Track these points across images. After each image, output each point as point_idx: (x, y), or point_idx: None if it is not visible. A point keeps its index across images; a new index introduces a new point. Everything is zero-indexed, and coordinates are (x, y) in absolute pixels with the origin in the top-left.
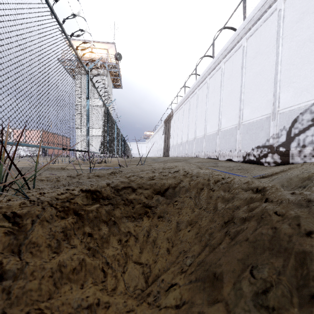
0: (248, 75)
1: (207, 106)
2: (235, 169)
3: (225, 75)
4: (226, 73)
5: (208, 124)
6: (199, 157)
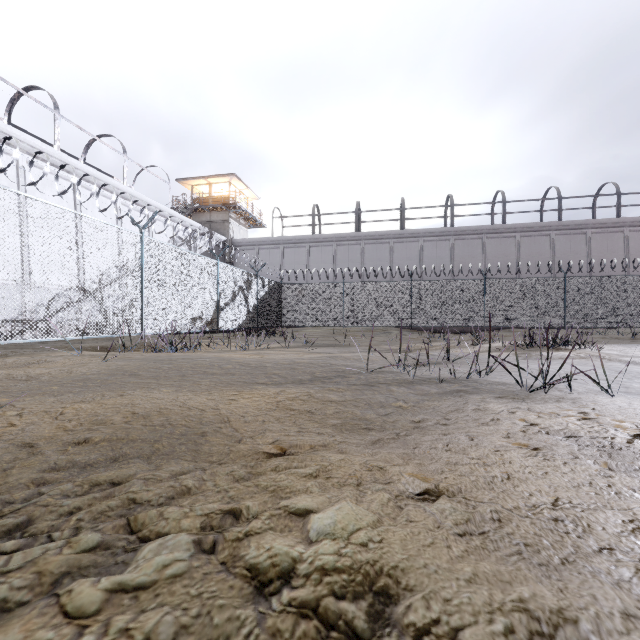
0: None
1: None
2: None
3: None
4: None
5: None
6: None
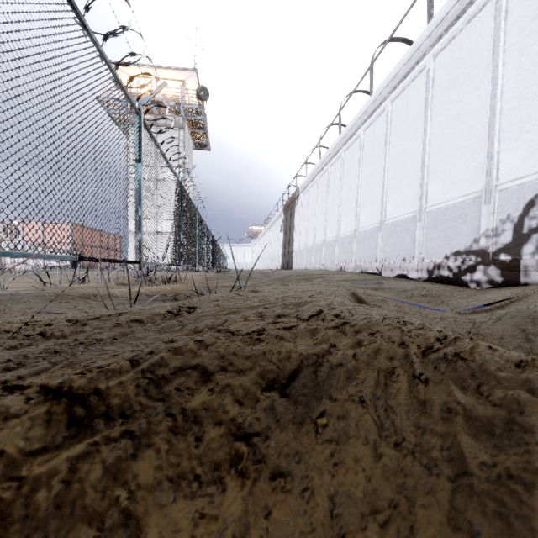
0: (438, 122)
1: (360, 179)
2: (416, 295)
3: (394, 123)
4: (396, 119)
5: (362, 211)
6: (347, 270)
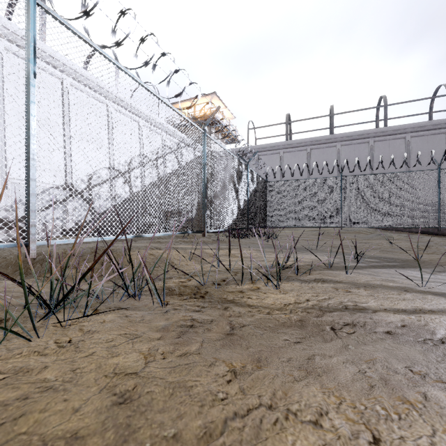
0: None
1: None
2: None
3: None
4: None
5: None
6: None
